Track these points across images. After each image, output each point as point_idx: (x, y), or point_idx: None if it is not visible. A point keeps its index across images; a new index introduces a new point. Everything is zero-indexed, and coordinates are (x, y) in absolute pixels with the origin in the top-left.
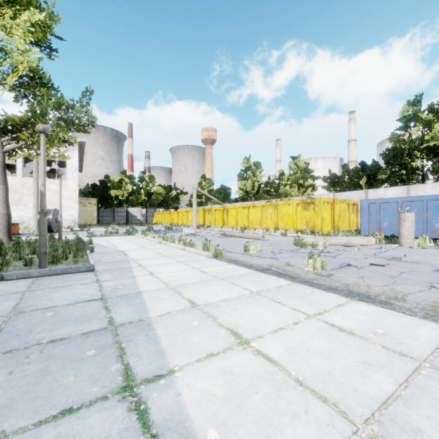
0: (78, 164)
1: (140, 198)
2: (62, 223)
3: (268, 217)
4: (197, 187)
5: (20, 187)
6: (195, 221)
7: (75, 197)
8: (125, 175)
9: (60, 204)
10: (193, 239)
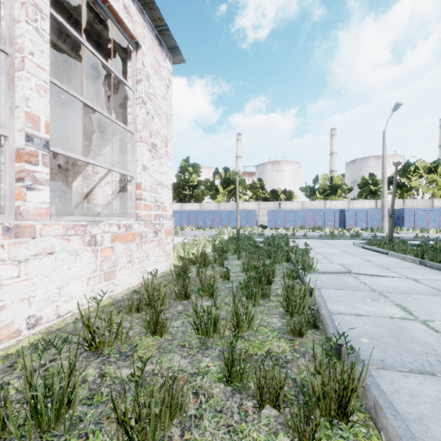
0: None
1: None
2: None
3: None
4: None
5: None
6: None
7: None
8: None
9: None
10: None
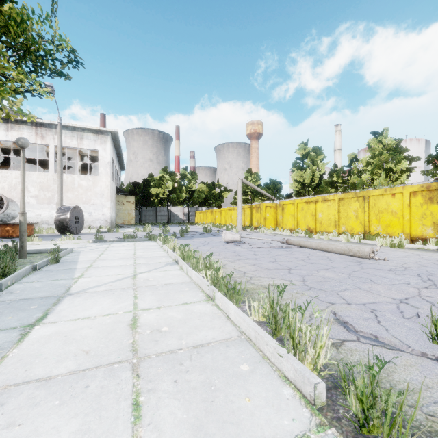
0: (119, 161)
1: (181, 196)
2: (94, 223)
3: (350, 216)
4: (242, 178)
5: (52, 184)
6: (240, 220)
7: (108, 194)
8: (166, 172)
9: (21, 194)
10: (237, 251)
